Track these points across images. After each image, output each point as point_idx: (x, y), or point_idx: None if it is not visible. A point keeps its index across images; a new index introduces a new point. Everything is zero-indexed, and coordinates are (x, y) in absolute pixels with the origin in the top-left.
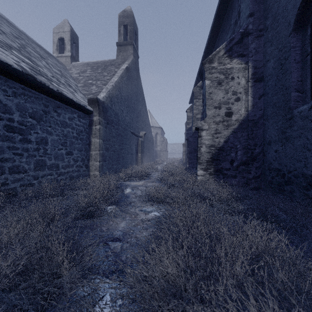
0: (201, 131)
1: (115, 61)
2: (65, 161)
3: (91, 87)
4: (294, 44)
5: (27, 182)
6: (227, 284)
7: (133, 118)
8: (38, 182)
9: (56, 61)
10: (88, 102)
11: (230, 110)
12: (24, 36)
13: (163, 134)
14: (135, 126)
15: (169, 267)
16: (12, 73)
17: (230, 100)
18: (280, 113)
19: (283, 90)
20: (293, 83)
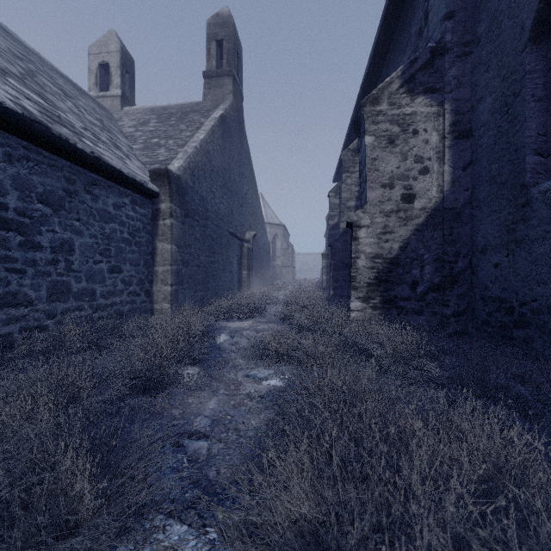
0: (358, 230)
1: (201, 104)
2: (107, 284)
3: (158, 150)
4: (532, 66)
5: (33, 323)
6: (431, 547)
7: (234, 208)
8: (55, 322)
9: (95, 103)
10: (151, 176)
11: (411, 191)
12: (34, 58)
13: (286, 236)
14: (236, 222)
15: (305, 503)
16: (4, 118)
17: (411, 172)
18: (504, 195)
19: (511, 152)
20: (529, 139)
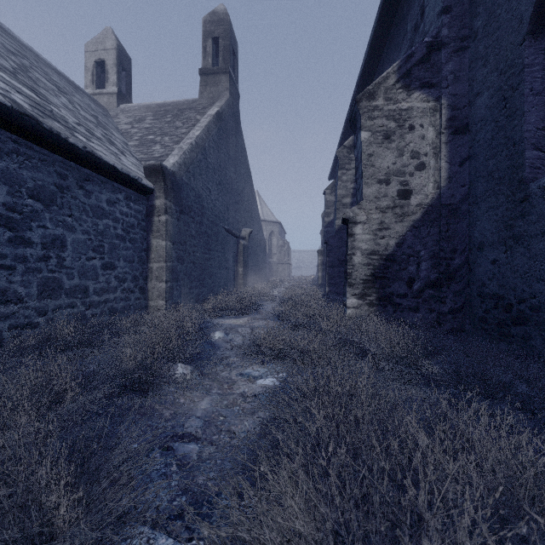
0: (354, 226)
1: (197, 102)
2: (101, 281)
3: (153, 147)
4: (531, 59)
5: (23, 321)
6: None
7: (230, 205)
8: (46, 320)
9: (91, 100)
10: (146, 172)
11: (408, 187)
12: (29, 54)
13: (282, 234)
14: (232, 219)
15: (299, 518)
16: None
17: (408, 168)
18: (501, 190)
19: (509, 147)
20: (528, 133)
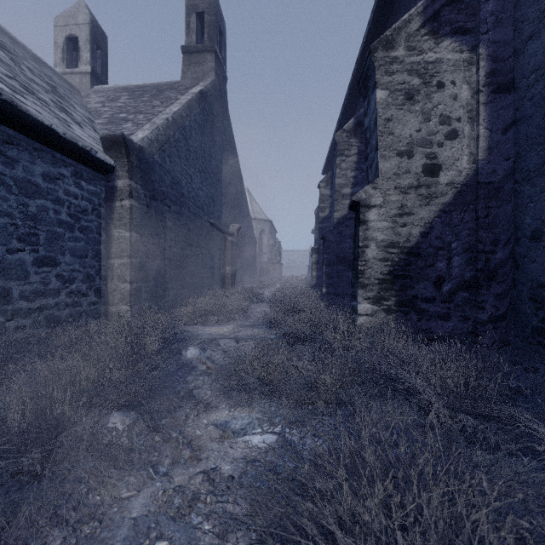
0: (367, 211)
1: (179, 83)
2: (33, 281)
3: (124, 125)
4: None
5: None
6: None
7: (216, 197)
8: None
9: (55, 75)
10: (104, 144)
11: (436, 161)
12: None
13: (273, 233)
14: (219, 213)
15: None
16: None
17: (435, 137)
18: None
19: None
20: None
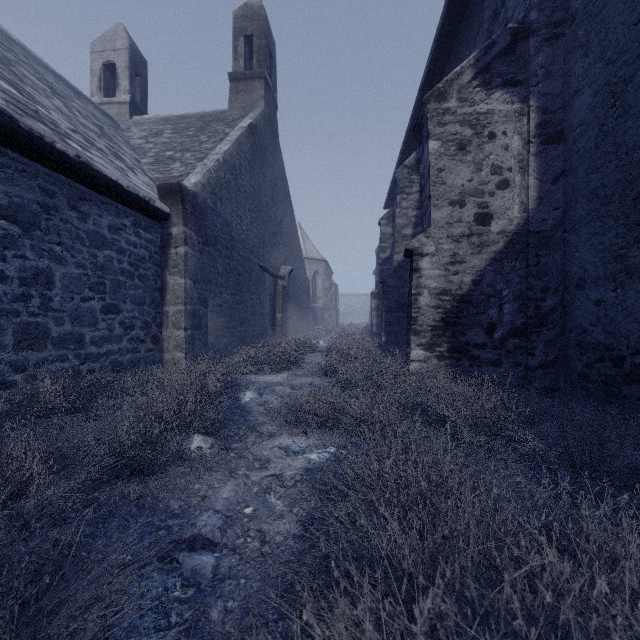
0: (419, 259)
1: (226, 113)
2: (101, 328)
3: (171, 165)
4: None
5: None
6: None
7: (266, 237)
8: (25, 377)
9: (96, 109)
10: (160, 192)
11: (487, 210)
12: (17, 49)
13: (328, 274)
14: (269, 254)
15: None
16: None
17: (487, 187)
18: (609, 212)
19: (620, 156)
20: None
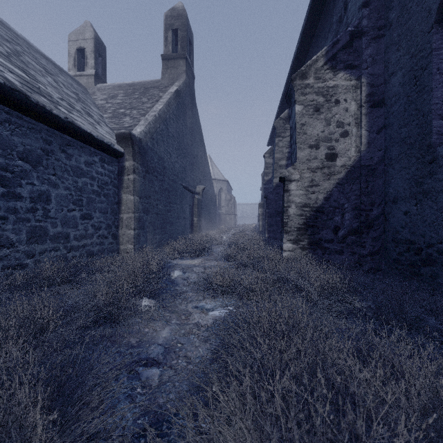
0: (289, 183)
1: (159, 82)
2: (80, 229)
3: (124, 119)
4: (437, 44)
5: (14, 262)
6: None
7: (187, 166)
8: (33, 261)
9: (73, 80)
10: (117, 139)
11: (334, 151)
12: (22, 42)
13: (229, 190)
14: (189, 178)
15: (248, 441)
16: None
17: (334, 135)
18: (412, 153)
19: (419, 117)
20: (435, 106)
